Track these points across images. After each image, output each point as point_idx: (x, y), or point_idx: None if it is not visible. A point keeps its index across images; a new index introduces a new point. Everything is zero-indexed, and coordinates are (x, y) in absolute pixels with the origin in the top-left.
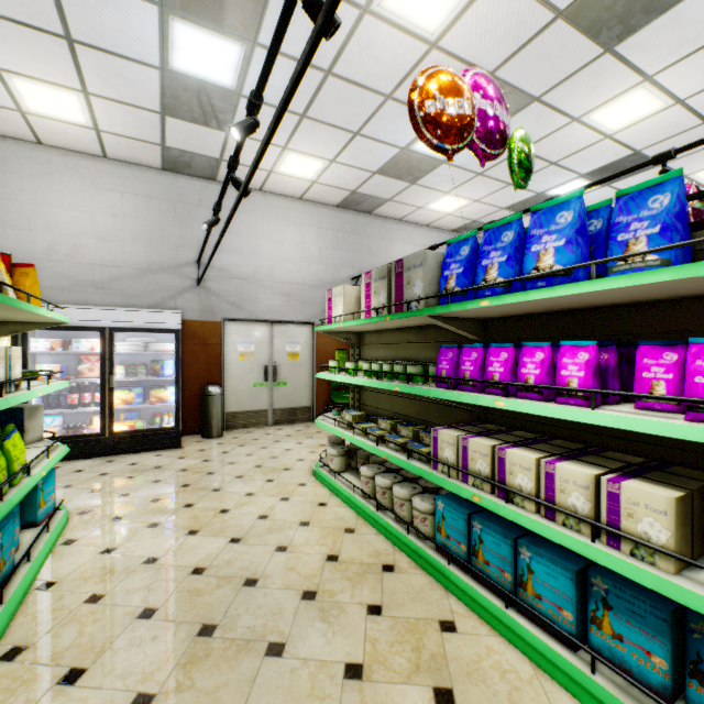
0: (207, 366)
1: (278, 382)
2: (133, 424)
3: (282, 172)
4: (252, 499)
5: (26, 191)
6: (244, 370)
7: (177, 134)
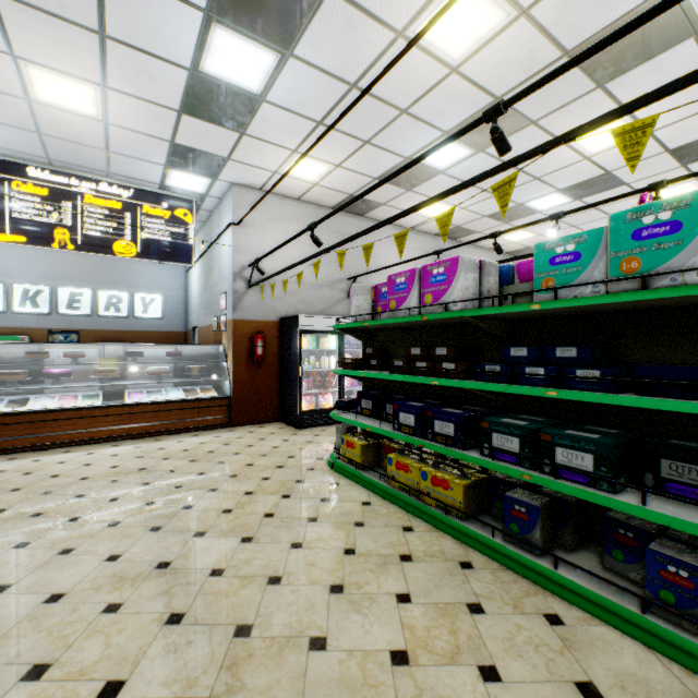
0: None
1: None
2: None
3: (502, 238)
4: None
5: (382, 252)
6: None
7: (476, 223)
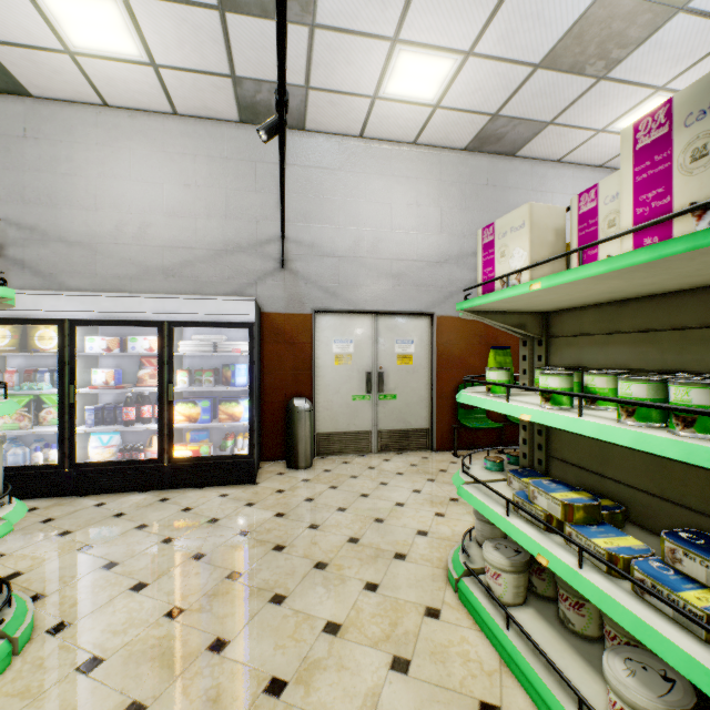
0: (293, 372)
1: (385, 394)
2: (197, 448)
3: (389, 95)
4: (334, 651)
5: (93, 164)
6: (340, 377)
7: (246, 49)
